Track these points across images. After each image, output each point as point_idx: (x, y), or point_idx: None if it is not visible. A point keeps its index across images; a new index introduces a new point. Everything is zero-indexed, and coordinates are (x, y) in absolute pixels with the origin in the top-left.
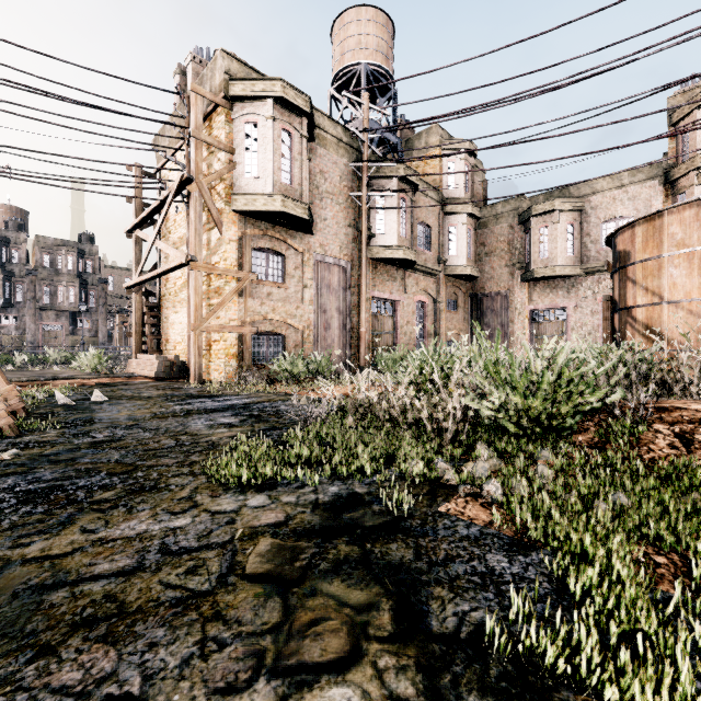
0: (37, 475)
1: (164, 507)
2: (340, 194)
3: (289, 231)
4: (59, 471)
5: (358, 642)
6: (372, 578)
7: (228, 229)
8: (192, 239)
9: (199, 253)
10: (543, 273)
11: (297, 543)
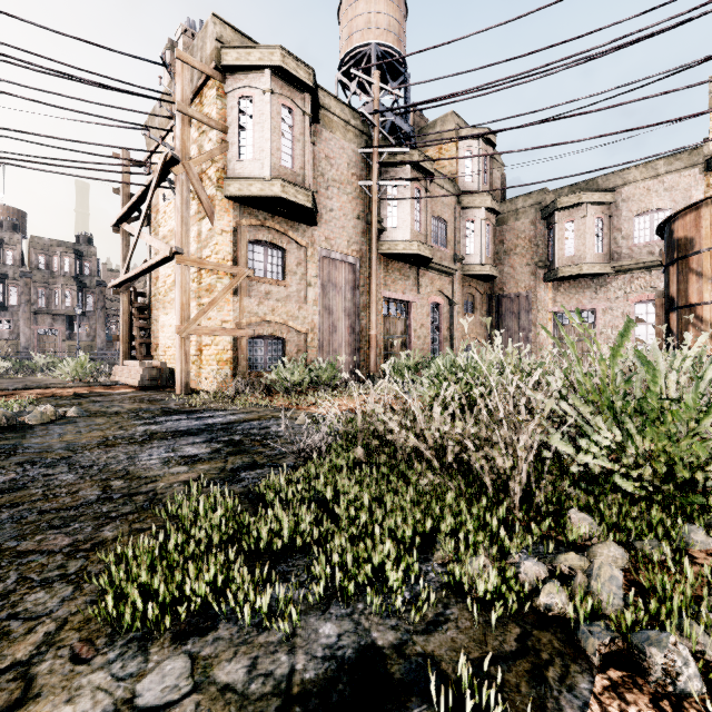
0: None
1: None
2: (347, 183)
3: (291, 222)
4: None
5: None
6: None
7: (220, 218)
8: (178, 228)
9: (187, 245)
10: (569, 271)
11: None
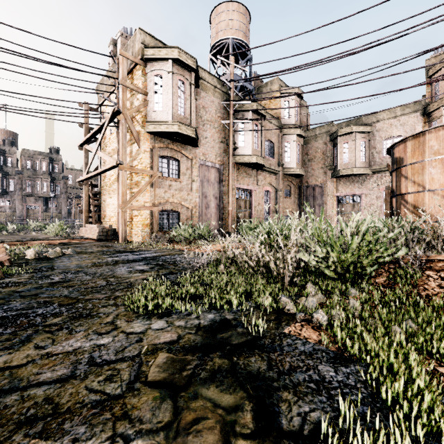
0: (11, 306)
1: (94, 329)
2: (215, 121)
3: (183, 145)
4: (26, 303)
5: (228, 438)
6: (238, 385)
7: (143, 144)
8: (120, 150)
9: (125, 159)
10: (345, 172)
11: (185, 357)
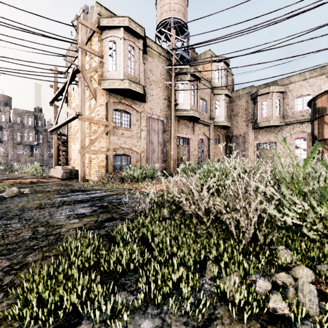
0: None
1: None
2: (160, 82)
3: (133, 101)
4: None
5: None
6: None
7: (99, 98)
8: (79, 103)
9: (83, 111)
10: (264, 124)
11: None
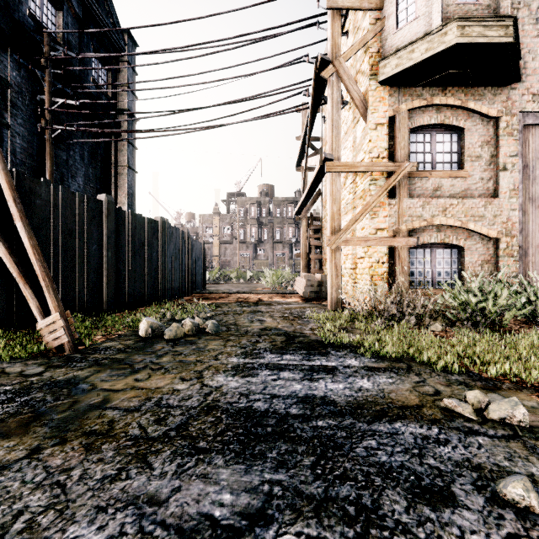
0: None
1: None
2: None
3: (471, 90)
4: None
5: None
6: None
7: (373, 110)
8: (328, 135)
9: (337, 150)
10: None
11: None
